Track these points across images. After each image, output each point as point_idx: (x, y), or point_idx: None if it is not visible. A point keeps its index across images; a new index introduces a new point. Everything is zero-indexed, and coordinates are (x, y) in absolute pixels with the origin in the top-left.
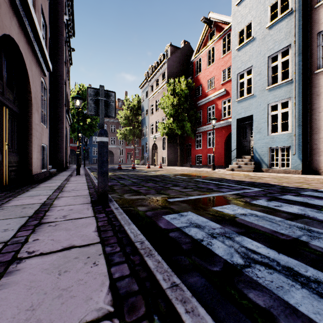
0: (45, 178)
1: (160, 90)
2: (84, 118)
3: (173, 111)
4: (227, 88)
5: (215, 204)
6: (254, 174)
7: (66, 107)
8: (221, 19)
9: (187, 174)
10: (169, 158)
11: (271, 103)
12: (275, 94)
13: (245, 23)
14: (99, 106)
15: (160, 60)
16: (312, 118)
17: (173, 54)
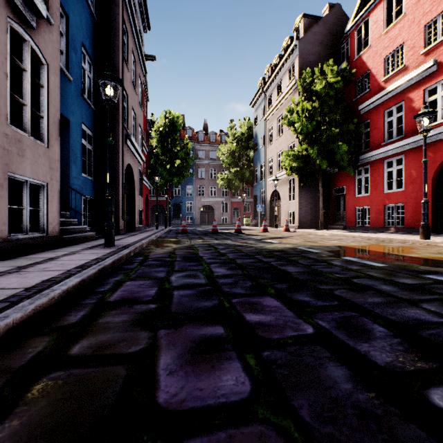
0: (16, 254)
1: (284, 99)
2: (172, 159)
3: (311, 126)
4: (442, 57)
5: None
6: None
7: (123, 128)
8: None
9: (365, 249)
10: (301, 214)
11: None
12: None
13: None
14: None
15: (285, 49)
16: None
17: (309, 30)
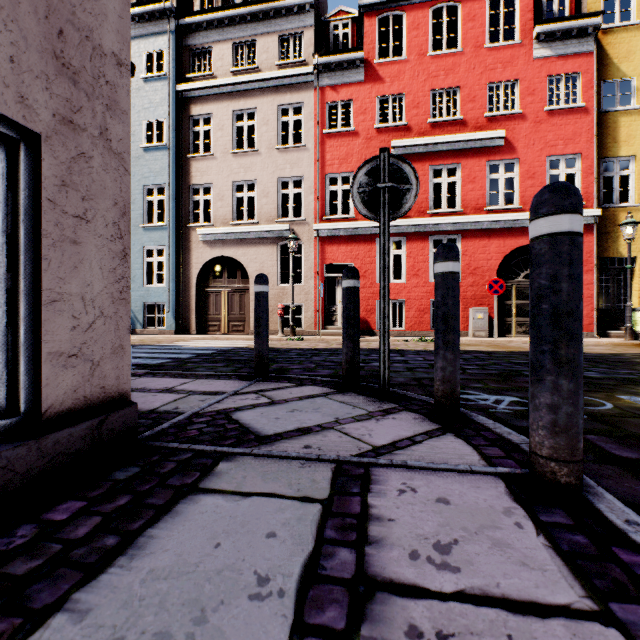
0: None
1: None
2: None
3: None
4: None
5: None
6: None
7: None
8: None
9: None
10: None
11: (147, 246)
12: (151, 237)
13: None
14: None
15: None
16: (185, 273)
17: None
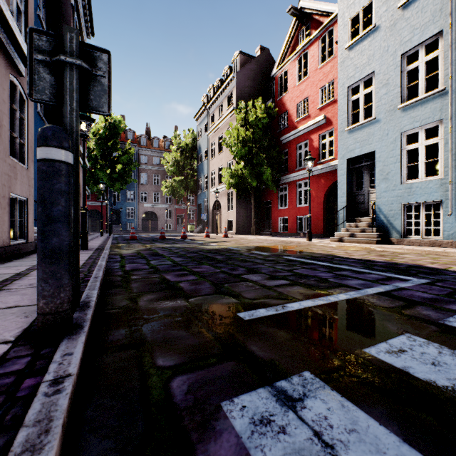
0: (17, 255)
1: (225, 121)
2: (112, 163)
3: (244, 151)
4: (329, 114)
5: (363, 333)
6: (381, 247)
7: None
8: (319, 9)
9: (269, 247)
10: (238, 222)
11: (406, 130)
12: (414, 115)
13: (361, 5)
14: (64, 79)
15: (225, 76)
16: None
17: (244, 66)
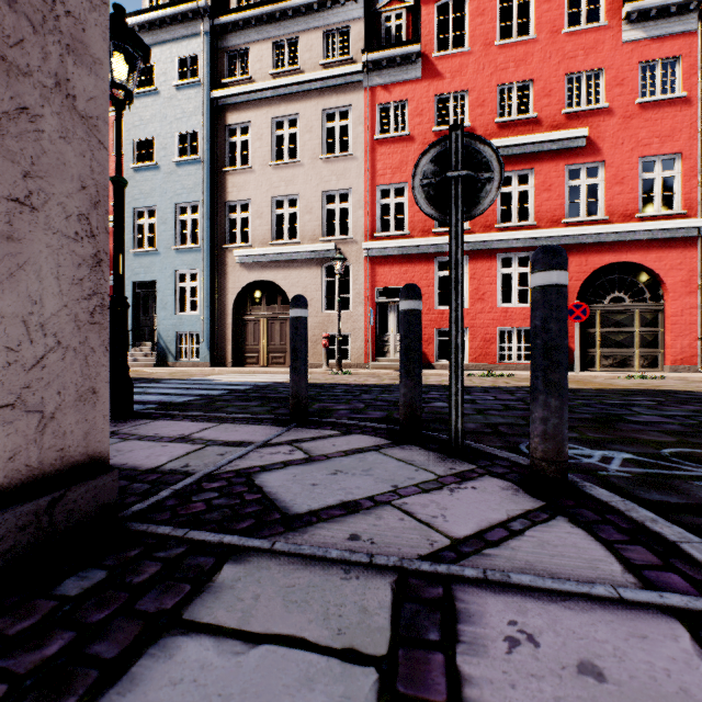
0: None
1: None
2: None
3: None
4: None
5: None
6: (152, 369)
7: None
8: None
9: None
10: None
11: (179, 270)
12: (184, 260)
13: (146, 135)
14: None
15: None
16: (221, 300)
17: None
